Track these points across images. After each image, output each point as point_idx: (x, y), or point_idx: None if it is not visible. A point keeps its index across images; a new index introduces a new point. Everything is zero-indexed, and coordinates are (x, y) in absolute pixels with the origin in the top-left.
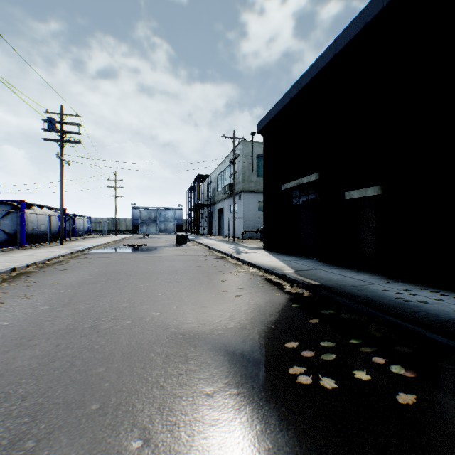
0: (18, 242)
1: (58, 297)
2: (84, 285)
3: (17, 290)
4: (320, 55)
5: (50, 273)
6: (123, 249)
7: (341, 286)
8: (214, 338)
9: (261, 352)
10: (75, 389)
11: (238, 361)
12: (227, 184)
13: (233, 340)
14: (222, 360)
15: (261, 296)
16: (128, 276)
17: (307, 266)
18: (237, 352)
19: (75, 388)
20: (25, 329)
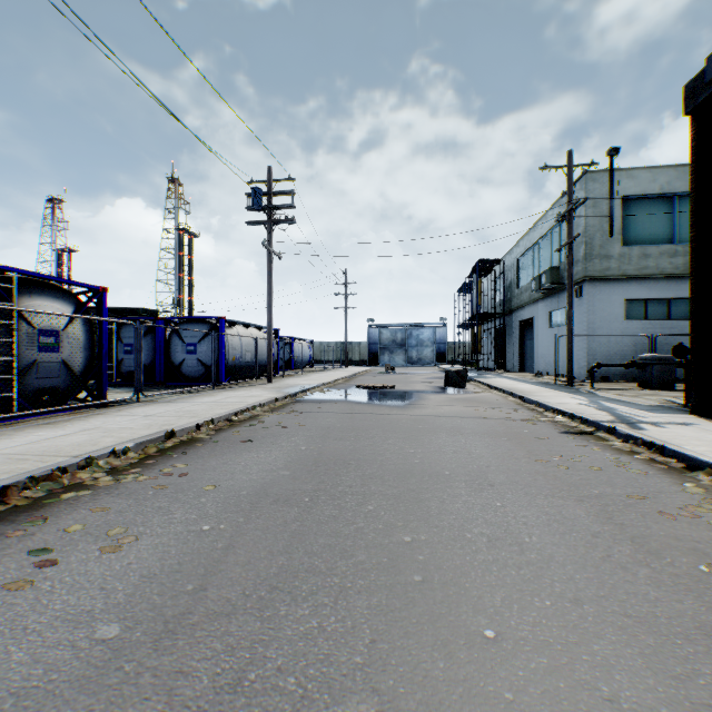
0: (212, 379)
1: (179, 560)
2: (261, 505)
3: (131, 500)
4: None
5: (222, 447)
6: (355, 395)
7: None
8: None
9: None
10: None
11: None
12: (546, 269)
13: None
14: None
15: None
16: (364, 479)
17: None
18: None
19: None
20: None
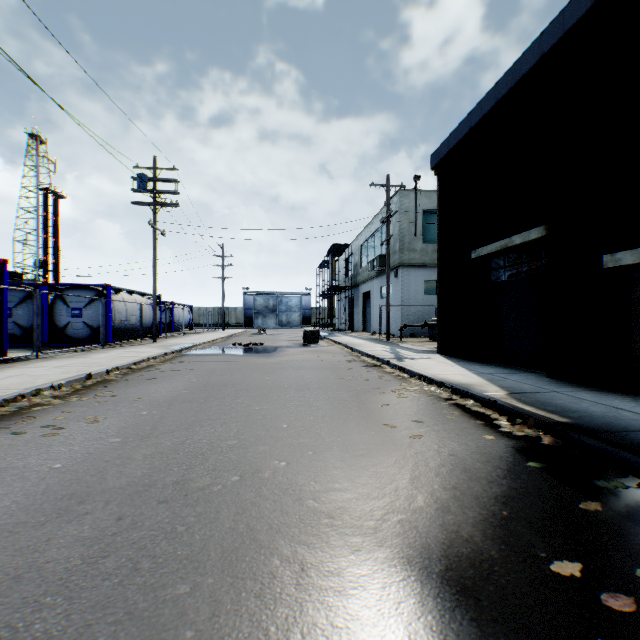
0: (102, 339)
1: (137, 423)
2: (175, 404)
3: (86, 408)
4: (561, 11)
5: (133, 383)
6: (231, 350)
7: (619, 428)
8: (390, 529)
9: (502, 581)
10: (128, 638)
11: (456, 603)
12: (377, 256)
13: (430, 539)
14: (418, 593)
15: (459, 438)
16: (237, 391)
17: (528, 386)
18: (446, 576)
19: (129, 635)
20: (80, 479)
